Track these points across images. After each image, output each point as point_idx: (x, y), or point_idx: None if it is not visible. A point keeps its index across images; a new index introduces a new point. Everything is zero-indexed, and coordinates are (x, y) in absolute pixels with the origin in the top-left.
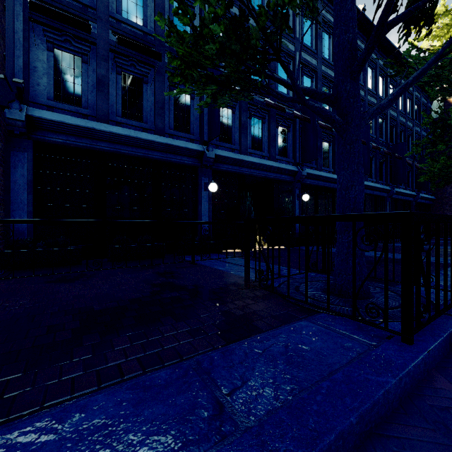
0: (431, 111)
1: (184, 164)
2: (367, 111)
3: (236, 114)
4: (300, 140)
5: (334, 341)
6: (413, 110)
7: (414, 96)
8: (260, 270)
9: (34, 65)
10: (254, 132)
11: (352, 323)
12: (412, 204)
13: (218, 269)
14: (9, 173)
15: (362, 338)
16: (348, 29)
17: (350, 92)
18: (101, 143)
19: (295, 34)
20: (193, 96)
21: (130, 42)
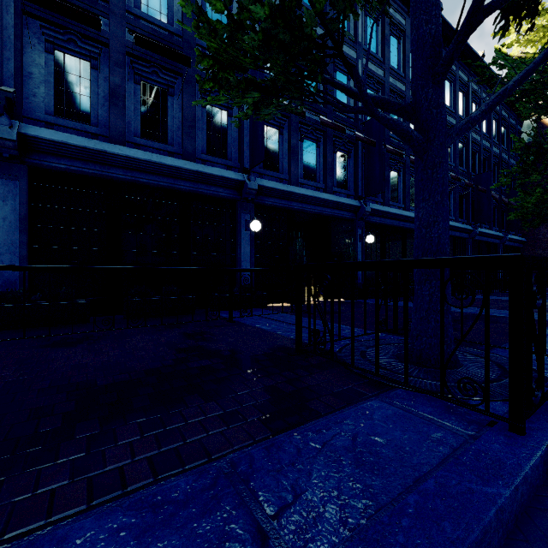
0: (521, 135)
1: (220, 197)
2: (454, 126)
3: (285, 136)
4: (363, 168)
5: (418, 430)
6: (500, 133)
7: (501, 116)
8: (315, 331)
9: (29, 70)
10: (307, 158)
11: (439, 403)
12: (499, 247)
13: (262, 328)
14: None
15: (455, 425)
16: (430, 18)
17: (432, 100)
18: (114, 169)
19: (357, 37)
20: (230, 112)
21: (151, 42)
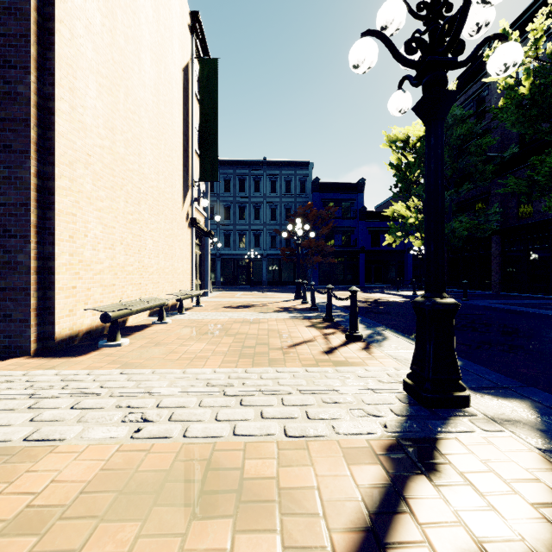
0: None
1: None
2: None
3: None
4: None
5: None
6: None
7: None
8: None
9: None
10: None
11: None
12: None
13: None
14: None
15: None
16: None
17: None
18: None
19: None
20: None
21: None
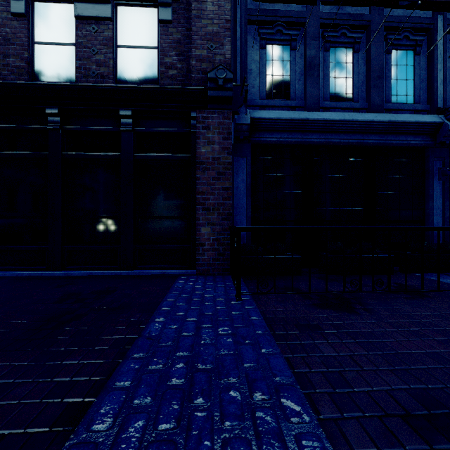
0: None
1: (408, 146)
2: None
3: None
4: None
5: None
6: None
7: None
8: None
9: (249, 68)
10: None
11: None
12: None
13: None
14: (233, 179)
15: None
16: None
17: None
18: (311, 134)
19: None
20: (418, 50)
21: None
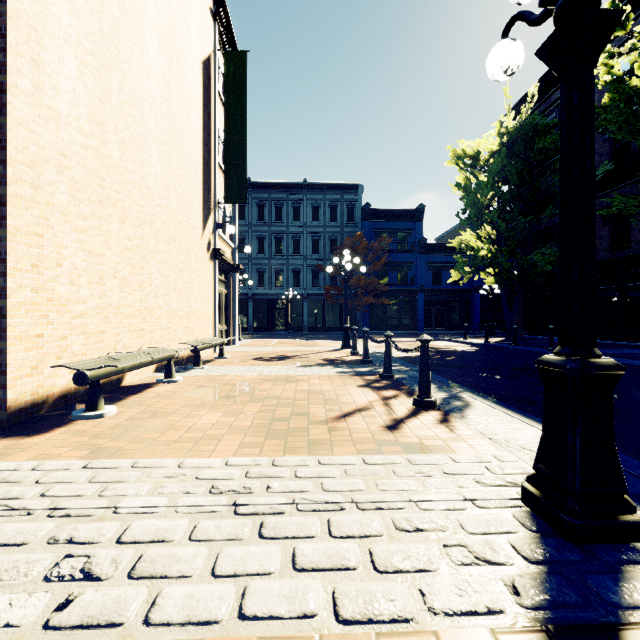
0: None
1: None
2: None
3: None
4: None
5: None
6: None
7: None
8: None
9: None
10: None
11: None
12: None
13: None
14: None
15: None
16: None
17: None
18: None
19: None
20: None
21: None
